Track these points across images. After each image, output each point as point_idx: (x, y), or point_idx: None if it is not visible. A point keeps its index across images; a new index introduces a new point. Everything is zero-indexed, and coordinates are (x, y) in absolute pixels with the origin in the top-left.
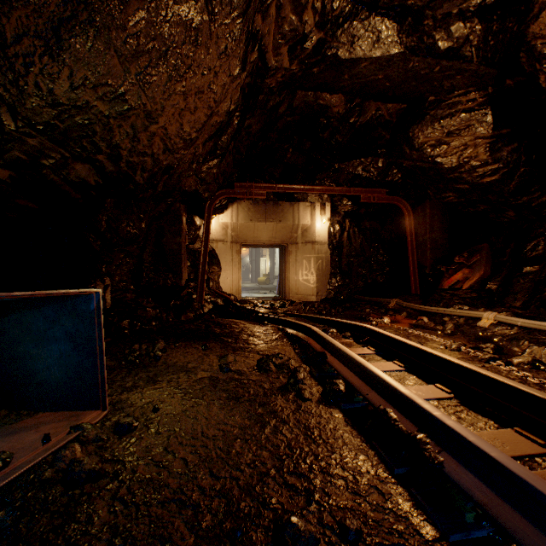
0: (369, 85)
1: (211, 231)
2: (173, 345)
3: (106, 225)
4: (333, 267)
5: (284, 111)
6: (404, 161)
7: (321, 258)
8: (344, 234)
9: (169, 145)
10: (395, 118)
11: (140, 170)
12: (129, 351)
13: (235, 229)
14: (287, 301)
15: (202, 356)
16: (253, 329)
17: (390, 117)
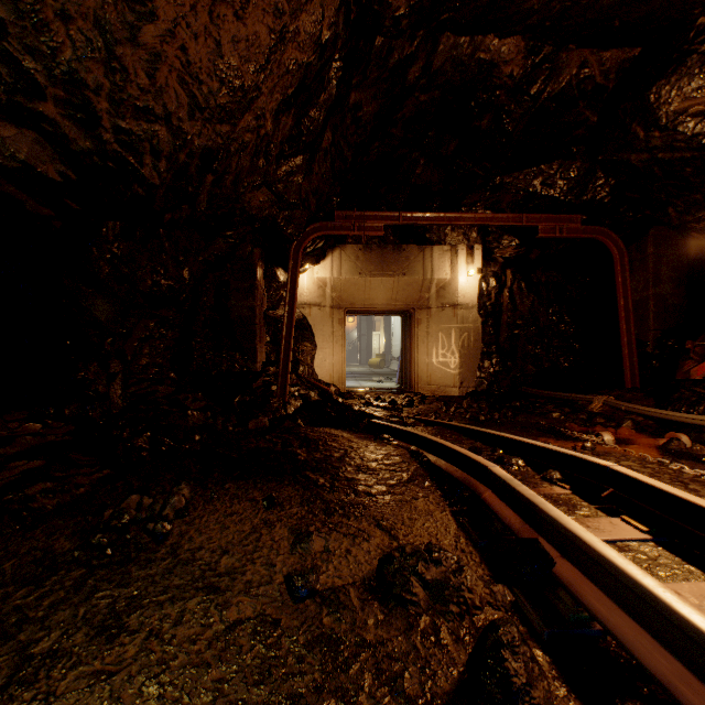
0: (582, 1)
1: (301, 291)
2: (213, 489)
3: (108, 269)
4: (487, 343)
5: (417, 77)
6: (631, 155)
7: (466, 330)
8: (503, 292)
9: (199, 98)
10: (613, 79)
11: (150, 155)
12: (110, 515)
13: (336, 288)
14: (414, 395)
15: (259, 528)
16: (365, 453)
17: (604, 78)
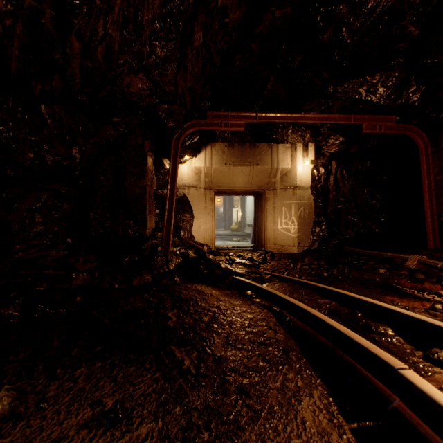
0: None
1: (182, 176)
2: (58, 380)
3: None
4: (317, 215)
5: None
6: None
7: (303, 205)
8: (330, 177)
9: None
10: None
11: None
12: None
13: (208, 175)
14: (265, 253)
15: None
16: (233, 318)
17: None
